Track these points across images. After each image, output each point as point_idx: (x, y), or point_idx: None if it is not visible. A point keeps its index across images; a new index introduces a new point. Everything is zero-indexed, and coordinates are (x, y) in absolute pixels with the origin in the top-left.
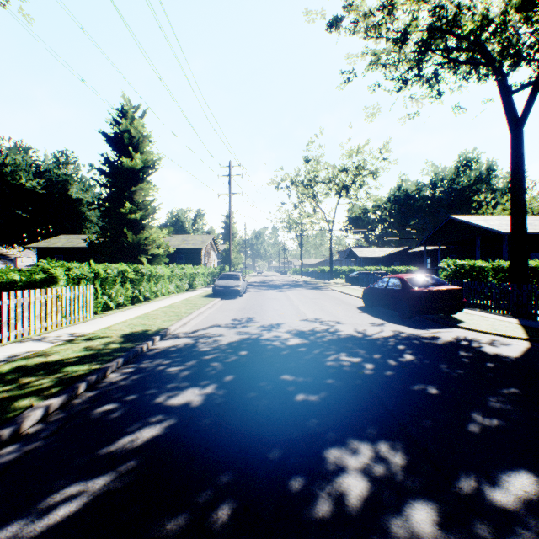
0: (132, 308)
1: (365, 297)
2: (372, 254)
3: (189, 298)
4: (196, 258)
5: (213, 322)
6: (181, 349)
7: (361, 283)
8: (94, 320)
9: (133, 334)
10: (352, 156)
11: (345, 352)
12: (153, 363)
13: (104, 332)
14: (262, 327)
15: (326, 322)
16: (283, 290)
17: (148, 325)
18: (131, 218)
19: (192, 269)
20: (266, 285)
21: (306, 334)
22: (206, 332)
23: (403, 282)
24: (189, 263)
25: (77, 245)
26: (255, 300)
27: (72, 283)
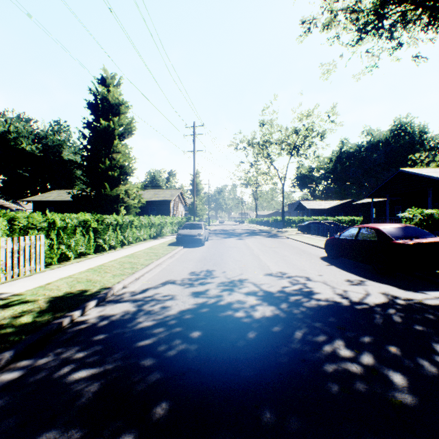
0: (92, 258)
1: (329, 248)
2: (319, 206)
3: (154, 246)
4: (166, 209)
5: (168, 276)
6: (113, 324)
7: (314, 232)
8: (41, 273)
9: (65, 297)
10: (303, 119)
11: (342, 338)
12: (58, 358)
13: (35, 292)
14: (222, 285)
15: (294, 279)
16: (242, 238)
17: (93, 282)
18: (109, 174)
19: (160, 218)
20: (226, 233)
21: (277, 299)
22: (156, 292)
23: (380, 233)
24: (159, 213)
25: (65, 198)
26: (216, 248)
27: (18, 233)
